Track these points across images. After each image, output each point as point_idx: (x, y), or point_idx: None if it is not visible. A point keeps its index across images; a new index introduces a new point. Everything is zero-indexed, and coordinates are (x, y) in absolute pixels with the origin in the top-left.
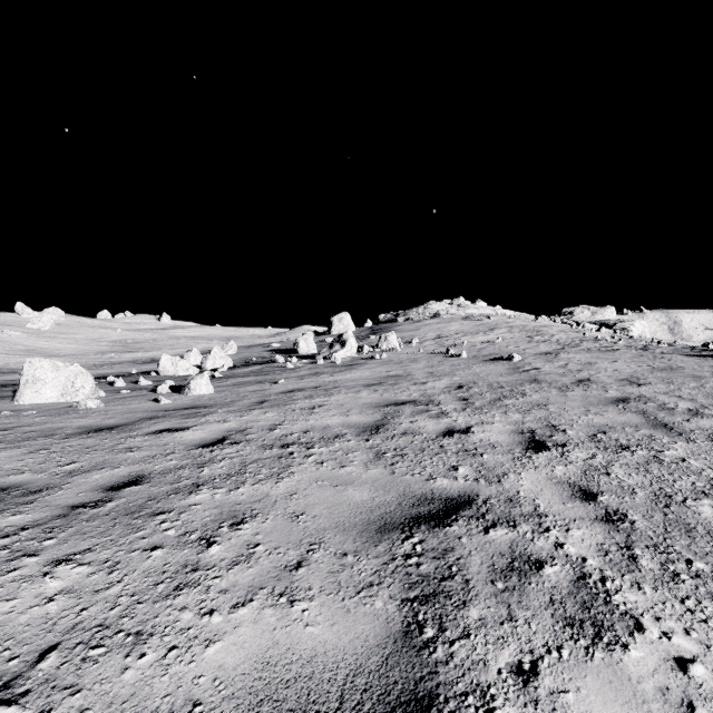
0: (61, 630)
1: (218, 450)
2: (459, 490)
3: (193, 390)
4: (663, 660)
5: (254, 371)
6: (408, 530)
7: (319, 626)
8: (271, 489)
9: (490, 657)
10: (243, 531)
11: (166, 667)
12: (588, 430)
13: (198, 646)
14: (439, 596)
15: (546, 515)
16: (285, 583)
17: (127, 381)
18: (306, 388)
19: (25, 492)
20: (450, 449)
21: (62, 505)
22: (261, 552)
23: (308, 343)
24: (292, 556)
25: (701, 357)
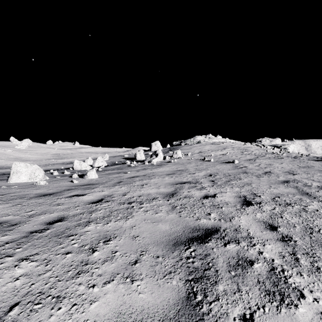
0: (21, 294)
1: (99, 205)
2: (211, 225)
3: (88, 176)
4: (315, 313)
5: (116, 168)
6: (188, 245)
7: (145, 294)
8: (123, 224)
9: (229, 311)
10: (109, 245)
11: (71, 315)
12: (271, 196)
13: (87, 304)
14: (203, 278)
15: (253, 237)
16: (129, 271)
17: (59, 172)
18: (140, 175)
19: (9, 225)
20: (207, 205)
21: (26, 231)
22: (118, 255)
23: (140, 155)
24: (132, 257)
25: (321, 161)
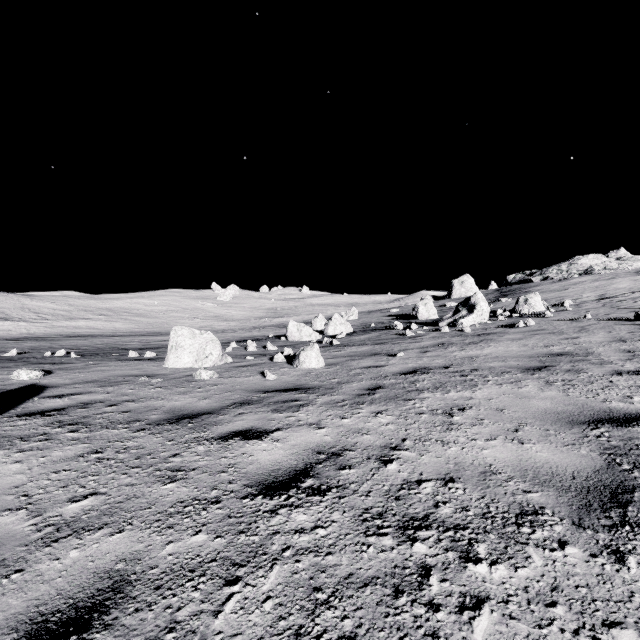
0: None
1: (284, 512)
2: None
3: (302, 363)
4: None
5: (371, 338)
6: None
7: None
8: None
9: None
10: None
11: None
12: None
13: None
14: None
15: None
16: None
17: (260, 345)
18: (432, 367)
19: None
20: None
21: None
22: None
23: (427, 308)
24: None
25: None
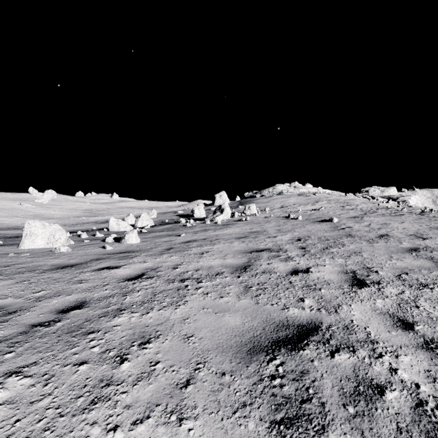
0: None
1: (138, 283)
2: (307, 318)
3: (127, 240)
4: None
5: (166, 228)
6: (271, 353)
7: None
8: (171, 314)
9: None
10: (148, 350)
11: None
12: (394, 271)
13: None
14: (301, 419)
15: (377, 341)
16: (176, 400)
17: (89, 234)
18: (198, 239)
19: (4, 313)
20: (297, 284)
21: (26, 323)
22: (159, 369)
23: (200, 211)
24: (183, 374)
25: None
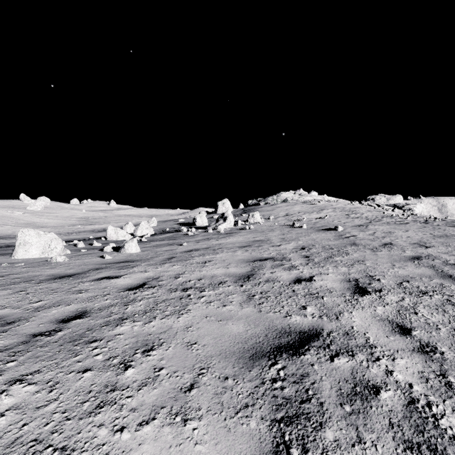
0: (4, 443)
1: (139, 292)
2: (309, 325)
3: (126, 250)
4: None
5: (167, 237)
6: (273, 358)
7: (205, 445)
8: (173, 323)
9: None
10: (151, 357)
11: None
12: (396, 279)
13: None
14: (300, 417)
15: (375, 346)
16: (180, 403)
17: (86, 243)
18: (201, 248)
19: (3, 323)
20: (300, 293)
21: (27, 333)
22: (163, 374)
23: (202, 219)
24: (186, 379)
25: None
